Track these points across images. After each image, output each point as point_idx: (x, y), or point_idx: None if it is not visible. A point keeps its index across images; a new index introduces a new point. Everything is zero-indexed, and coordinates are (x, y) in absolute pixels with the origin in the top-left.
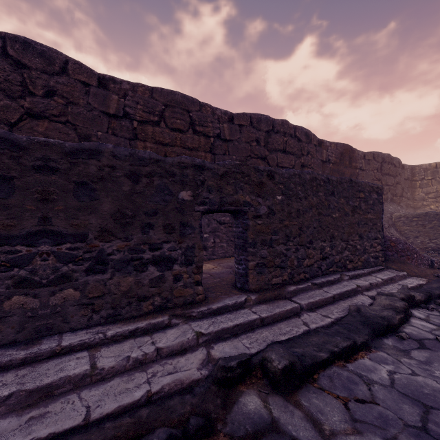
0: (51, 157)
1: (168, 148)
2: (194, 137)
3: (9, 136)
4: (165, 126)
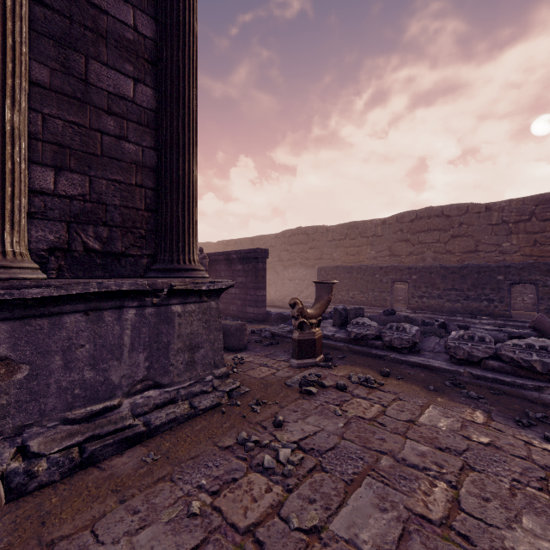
0: (454, 270)
1: (537, 235)
2: None
3: (445, 266)
4: (535, 220)
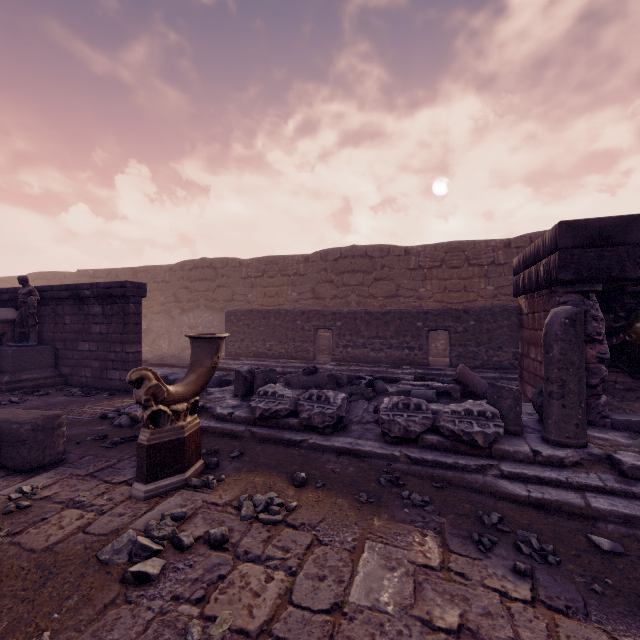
0: (378, 315)
1: (447, 281)
2: (468, 270)
3: (370, 311)
4: (445, 267)
